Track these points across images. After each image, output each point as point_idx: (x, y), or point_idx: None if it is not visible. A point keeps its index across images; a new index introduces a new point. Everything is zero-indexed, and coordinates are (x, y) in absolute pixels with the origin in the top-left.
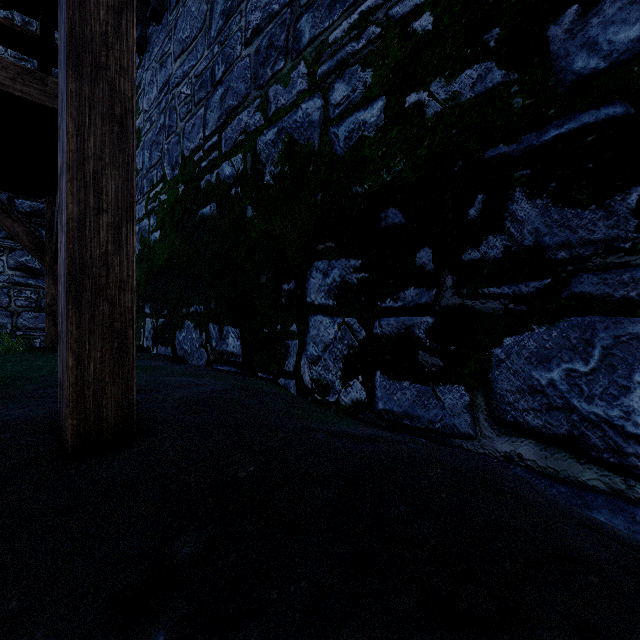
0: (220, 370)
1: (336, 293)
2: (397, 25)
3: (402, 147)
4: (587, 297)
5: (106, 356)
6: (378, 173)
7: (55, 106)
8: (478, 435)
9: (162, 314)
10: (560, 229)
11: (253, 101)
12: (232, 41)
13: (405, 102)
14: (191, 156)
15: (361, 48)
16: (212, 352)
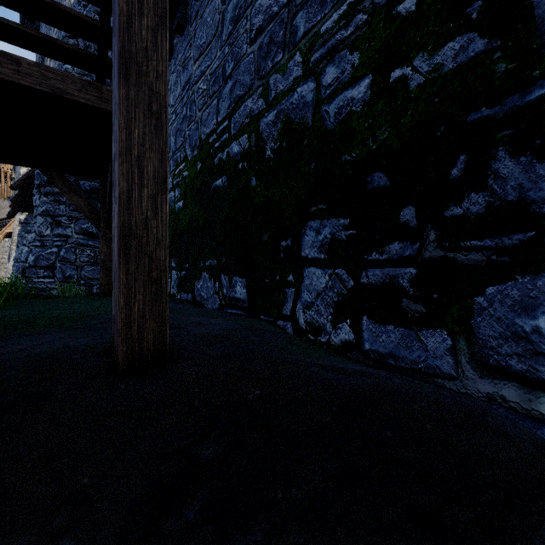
0: (230, 313)
1: (327, 248)
2: (382, 10)
3: (387, 118)
4: None
5: (146, 298)
6: (365, 142)
7: (108, 108)
8: (460, 376)
9: (184, 267)
10: None
11: (256, 90)
12: (239, 42)
13: (390, 78)
14: (207, 139)
15: (349, 34)
16: (223, 298)
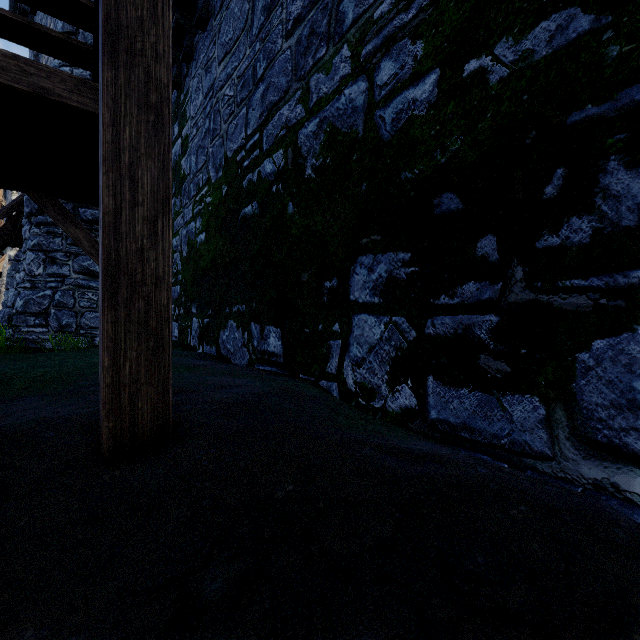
0: (261, 370)
1: (382, 290)
2: None
3: (459, 123)
4: None
5: (142, 356)
6: (430, 155)
7: None
8: (557, 456)
9: (207, 314)
10: None
11: (294, 94)
12: (273, 36)
13: (463, 71)
14: (234, 157)
15: (411, 19)
16: (254, 352)
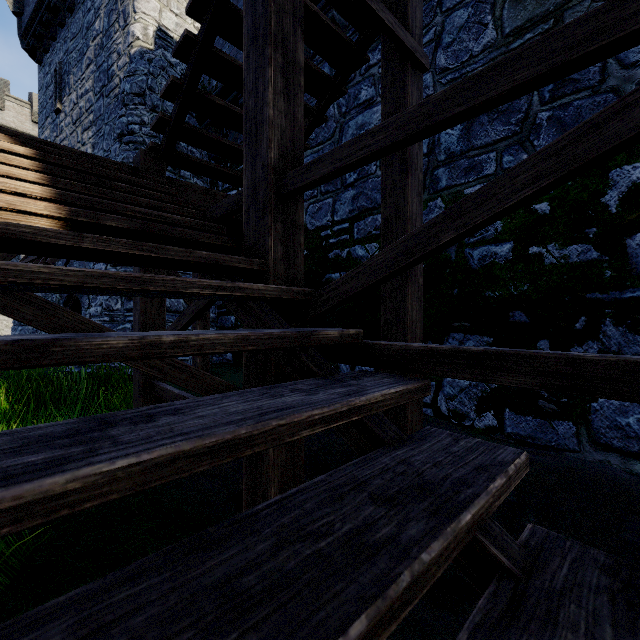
0: None
1: None
2: None
3: (526, 276)
4: None
5: (417, 413)
6: (507, 288)
7: None
8: (581, 450)
9: None
10: (633, 345)
11: None
12: None
13: (528, 250)
14: (317, 231)
15: None
16: None
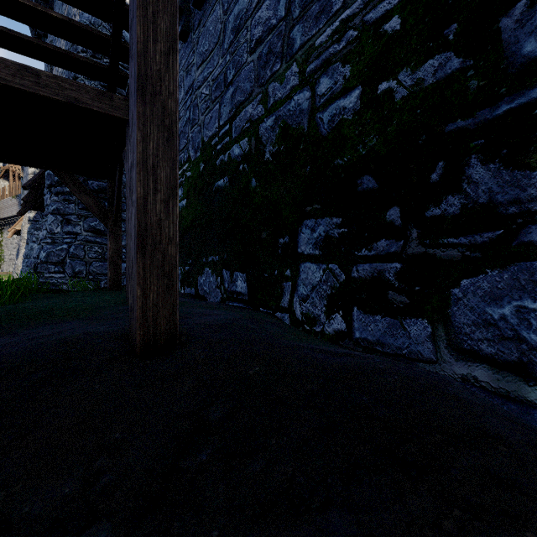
0: (231, 305)
1: (321, 245)
2: (371, 28)
3: (375, 126)
4: (535, 245)
5: (160, 289)
6: (355, 148)
7: (118, 115)
8: (439, 360)
9: (188, 263)
10: (511, 188)
11: (256, 96)
12: (240, 51)
13: (377, 90)
14: (209, 141)
15: (341, 49)
16: (225, 292)
